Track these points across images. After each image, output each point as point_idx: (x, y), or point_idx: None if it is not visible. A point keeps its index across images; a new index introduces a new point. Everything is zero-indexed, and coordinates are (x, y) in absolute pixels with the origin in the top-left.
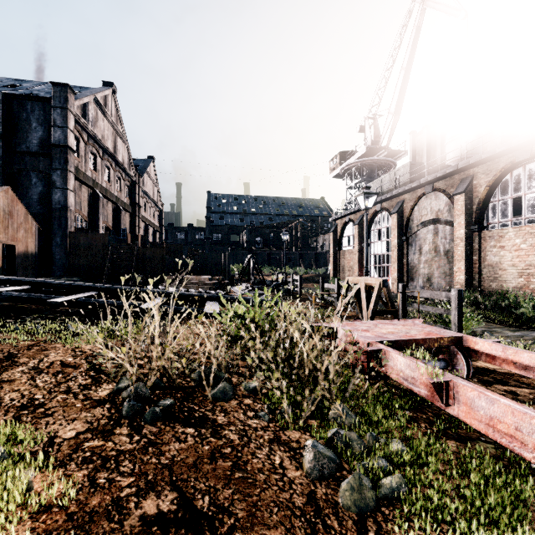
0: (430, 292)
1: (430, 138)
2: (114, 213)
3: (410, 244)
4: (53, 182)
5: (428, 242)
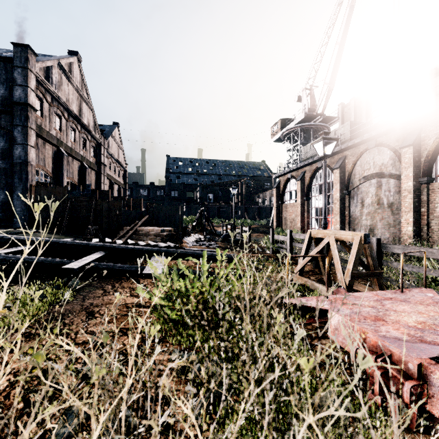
0: (419, 249)
1: (356, 108)
2: (79, 170)
3: (351, 197)
4: (13, 138)
5: (370, 194)
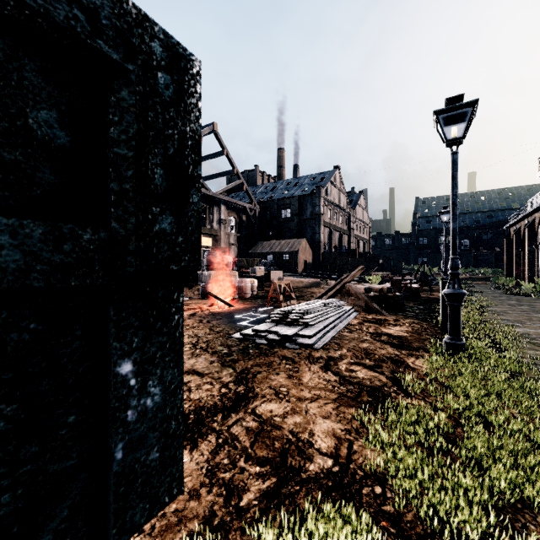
0: None
1: None
2: (338, 237)
3: (539, 250)
4: (315, 231)
5: None
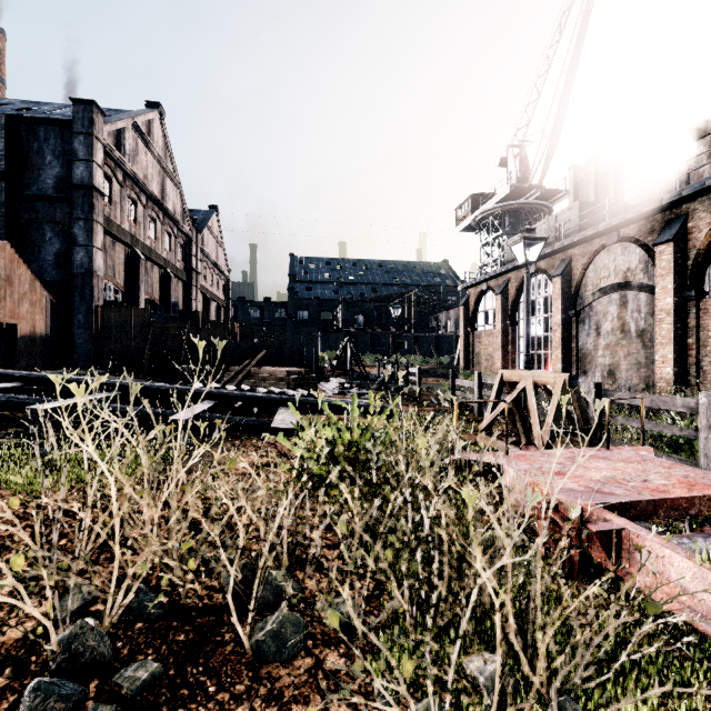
0: (649, 396)
1: (598, 174)
2: (161, 282)
3: (581, 321)
4: (73, 237)
5: (610, 317)
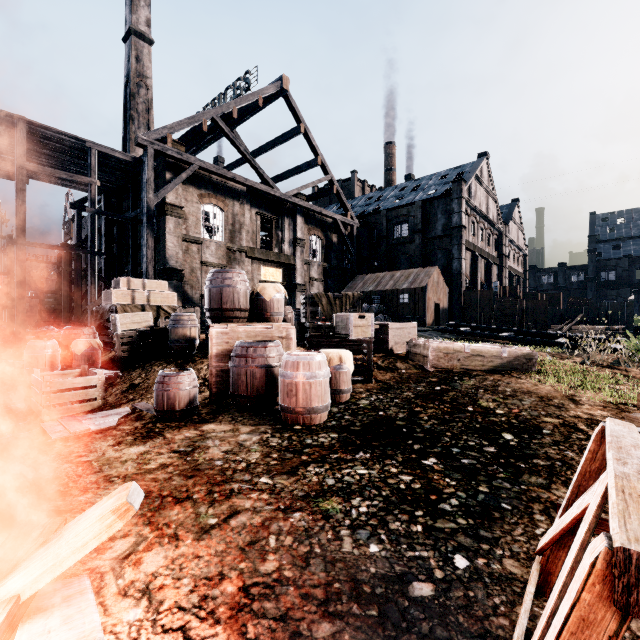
0: None
1: None
2: (485, 269)
3: None
4: (452, 255)
5: None
